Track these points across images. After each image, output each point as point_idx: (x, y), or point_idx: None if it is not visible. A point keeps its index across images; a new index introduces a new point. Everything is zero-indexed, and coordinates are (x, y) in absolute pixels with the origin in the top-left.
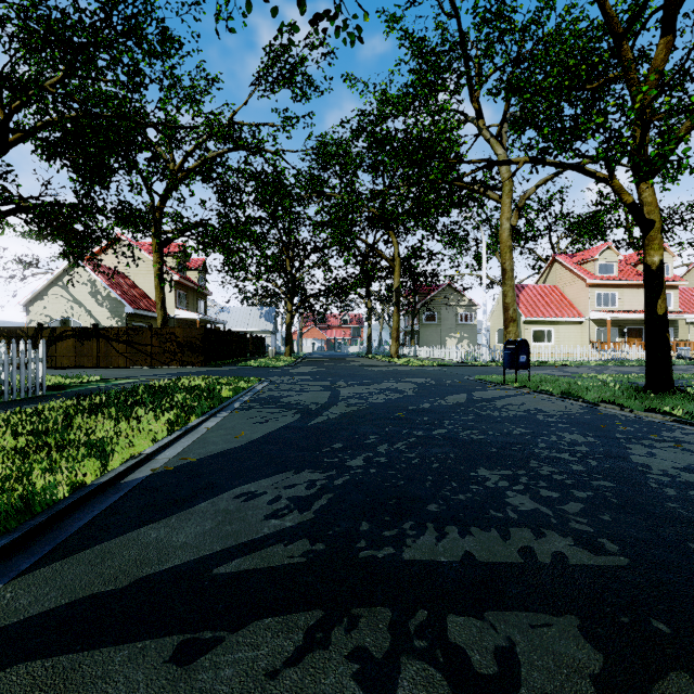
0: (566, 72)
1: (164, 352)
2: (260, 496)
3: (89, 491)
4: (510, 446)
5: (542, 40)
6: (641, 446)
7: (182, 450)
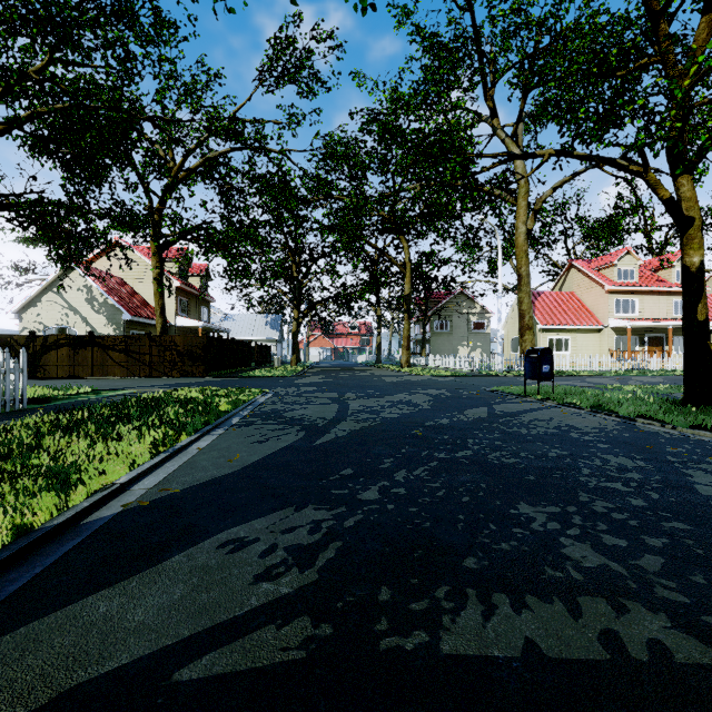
0: (594, 58)
1: (163, 362)
2: (251, 544)
3: (35, 539)
4: (549, 472)
5: (560, 35)
6: (702, 472)
7: (165, 478)
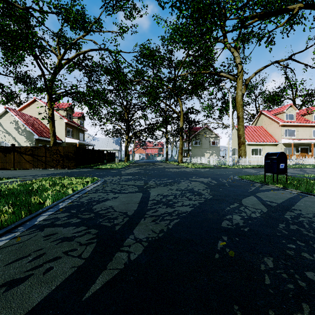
0: None
1: (52, 160)
2: None
3: None
4: None
5: None
6: None
7: None
